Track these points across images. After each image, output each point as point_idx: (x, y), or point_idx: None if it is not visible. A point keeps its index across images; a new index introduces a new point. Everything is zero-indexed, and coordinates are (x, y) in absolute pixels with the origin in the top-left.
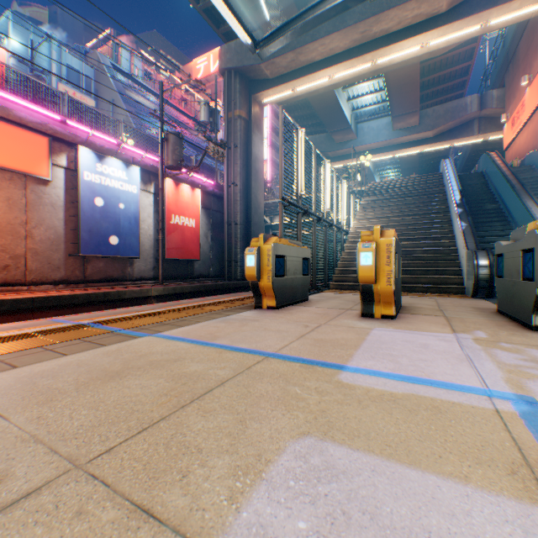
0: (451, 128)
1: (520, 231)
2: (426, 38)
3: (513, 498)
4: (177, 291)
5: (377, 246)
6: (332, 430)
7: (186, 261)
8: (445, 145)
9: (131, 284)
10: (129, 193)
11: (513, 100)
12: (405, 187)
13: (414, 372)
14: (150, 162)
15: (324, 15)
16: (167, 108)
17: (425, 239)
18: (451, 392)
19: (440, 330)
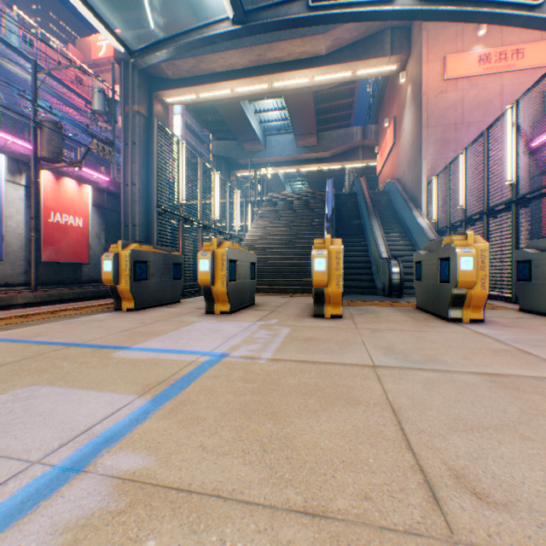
0: (343, 152)
1: None
2: (312, 73)
3: (128, 394)
4: (55, 298)
5: (215, 255)
6: (60, 381)
7: (72, 264)
8: (339, 165)
9: None
10: None
11: (382, 136)
12: (298, 201)
13: (178, 347)
14: (21, 149)
15: (194, 43)
16: (55, 84)
17: (303, 248)
18: (183, 355)
19: (250, 320)
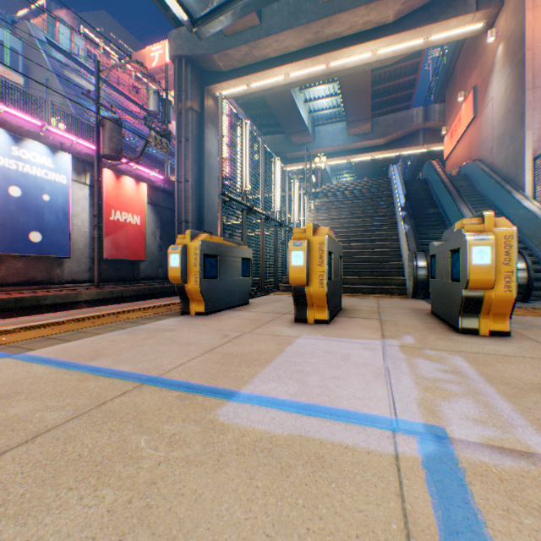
0: (400, 137)
1: (451, 232)
2: (375, 46)
3: None
4: (115, 295)
5: (309, 245)
6: (138, 529)
7: (130, 261)
8: (395, 153)
9: (60, 287)
10: (56, 183)
11: (452, 114)
12: (357, 190)
13: (318, 398)
14: (86, 150)
15: None
16: (115, 94)
17: (373, 241)
18: (351, 427)
19: (370, 336)
